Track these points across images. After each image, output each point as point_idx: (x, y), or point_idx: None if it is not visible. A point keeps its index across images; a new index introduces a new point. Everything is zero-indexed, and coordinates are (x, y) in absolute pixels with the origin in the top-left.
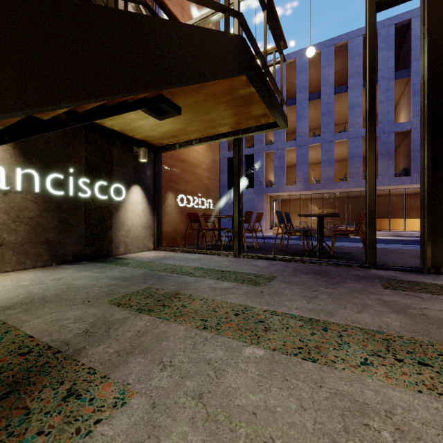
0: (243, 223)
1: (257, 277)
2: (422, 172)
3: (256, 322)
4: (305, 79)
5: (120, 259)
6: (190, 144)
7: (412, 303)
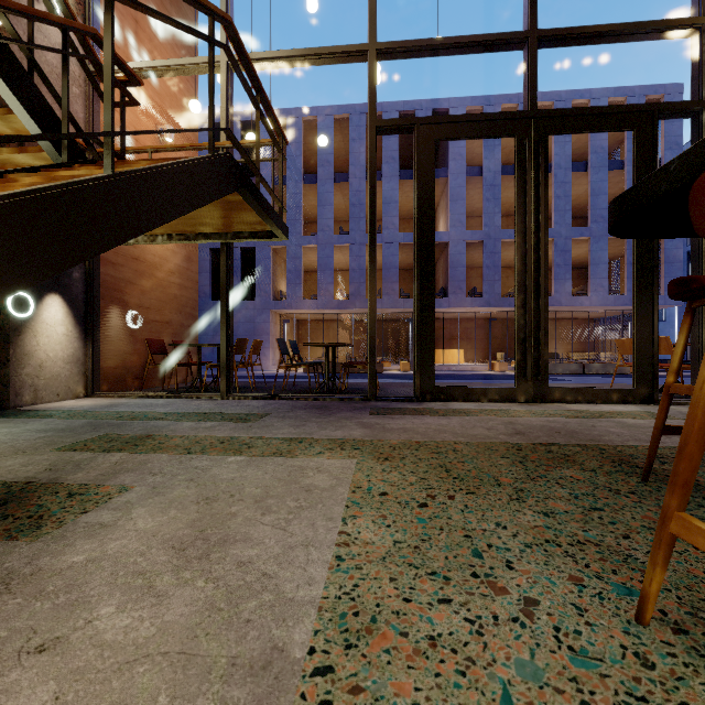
0: (238, 356)
1: (248, 416)
2: (414, 305)
3: (241, 445)
4: (330, 151)
5: (31, 412)
6: (153, 240)
7: (382, 422)
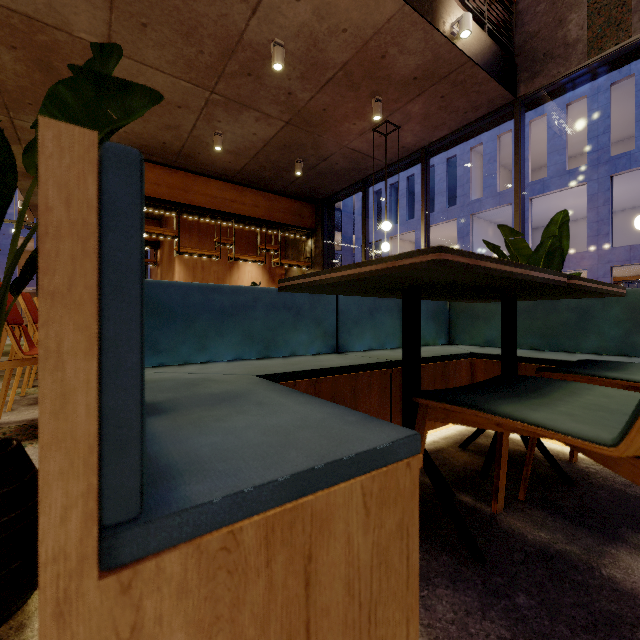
0: None
1: None
2: None
3: None
4: None
5: None
6: None
7: None
